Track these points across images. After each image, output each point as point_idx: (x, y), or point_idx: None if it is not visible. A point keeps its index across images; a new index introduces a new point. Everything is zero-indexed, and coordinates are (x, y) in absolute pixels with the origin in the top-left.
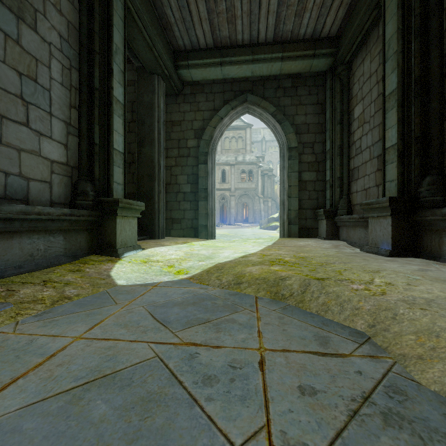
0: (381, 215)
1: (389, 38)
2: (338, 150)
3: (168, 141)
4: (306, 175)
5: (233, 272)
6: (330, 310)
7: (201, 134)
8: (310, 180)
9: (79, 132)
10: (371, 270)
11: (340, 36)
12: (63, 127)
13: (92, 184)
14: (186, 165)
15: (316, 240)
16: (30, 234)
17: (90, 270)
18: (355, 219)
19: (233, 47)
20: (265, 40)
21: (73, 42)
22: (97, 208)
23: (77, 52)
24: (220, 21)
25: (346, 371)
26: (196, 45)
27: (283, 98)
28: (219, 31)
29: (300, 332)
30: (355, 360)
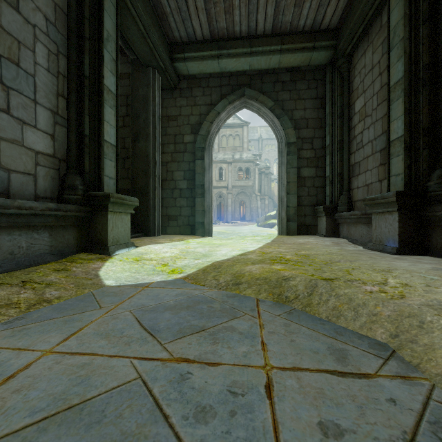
0: (387, 211)
1: (394, 25)
2: (338, 145)
3: (164, 136)
4: (305, 171)
5: (231, 272)
6: (343, 316)
7: (197, 129)
8: (309, 176)
9: (67, 122)
10: (382, 269)
11: (340, 28)
12: (49, 117)
13: (81, 177)
14: (182, 161)
15: (316, 237)
16: (10, 230)
17: (76, 269)
18: (356, 215)
19: (231, 39)
20: (264, 32)
21: (61, 27)
22: (86, 203)
23: (65, 37)
24: (217, 12)
25: (376, 398)
26: (192, 37)
27: (281, 92)
28: (216, 21)
29: (310, 343)
30: (384, 382)
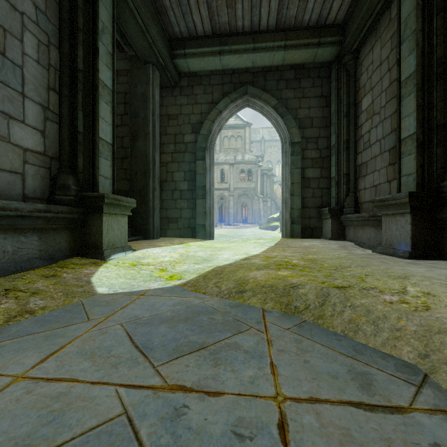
0: (398, 213)
1: (405, 17)
2: (344, 145)
3: (164, 135)
4: (310, 172)
5: (234, 278)
6: (361, 330)
7: (198, 128)
8: (314, 177)
9: (59, 118)
10: (397, 276)
11: (347, 23)
12: (39, 111)
13: (74, 177)
14: (183, 161)
15: (321, 240)
16: None
17: (67, 275)
18: (364, 217)
19: (233, 35)
20: (267, 27)
21: (52, 16)
22: (80, 204)
23: (57, 28)
24: (219, 5)
25: (416, 443)
26: (193, 32)
27: (285, 91)
28: (218, 16)
29: (327, 364)
30: (422, 419)
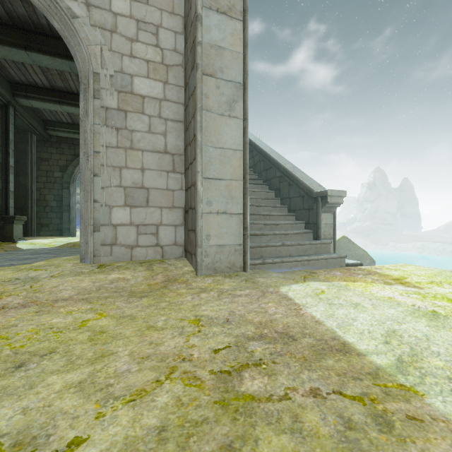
0: None
1: None
2: None
3: (38, 171)
4: None
5: (73, 244)
6: None
7: (65, 169)
8: None
9: None
10: None
11: None
12: None
13: None
14: (53, 188)
15: None
16: None
17: (6, 246)
18: None
19: None
20: None
21: None
22: (2, 220)
23: None
24: (76, 117)
25: None
26: (60, 121)
27: None
28: (76, 120)
29: None
30: None
